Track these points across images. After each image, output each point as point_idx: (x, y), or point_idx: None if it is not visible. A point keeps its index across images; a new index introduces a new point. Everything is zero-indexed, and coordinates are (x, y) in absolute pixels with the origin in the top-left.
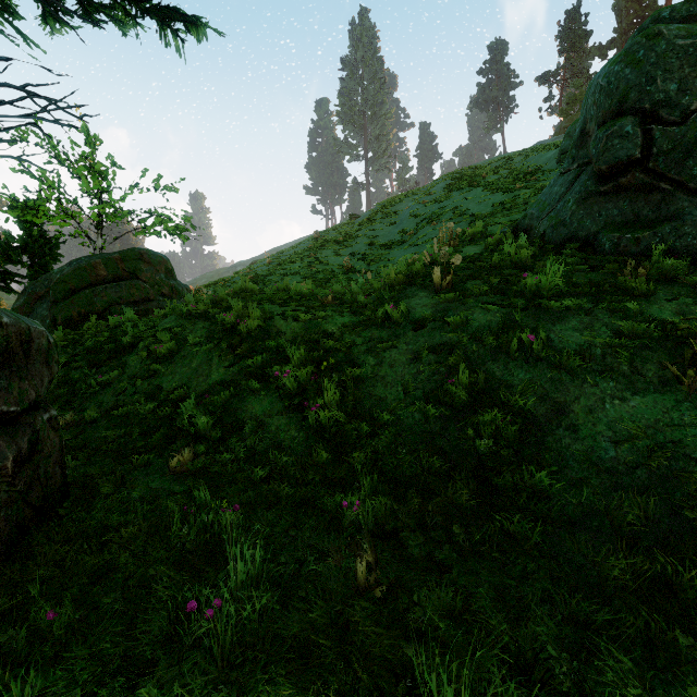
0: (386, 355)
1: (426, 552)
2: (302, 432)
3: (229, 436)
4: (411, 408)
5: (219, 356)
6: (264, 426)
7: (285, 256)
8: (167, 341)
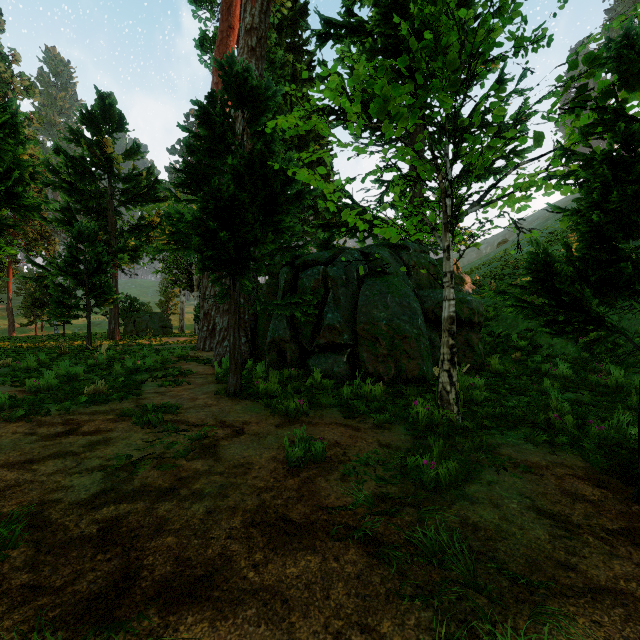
0: (625, 315)
1: (632, 379)
2: (574, 348)
3: (535, 350)
4: (636, 338)
5: (522, 318)
6: (552, 346)
7: (540, 238)
8: (491, 311)
